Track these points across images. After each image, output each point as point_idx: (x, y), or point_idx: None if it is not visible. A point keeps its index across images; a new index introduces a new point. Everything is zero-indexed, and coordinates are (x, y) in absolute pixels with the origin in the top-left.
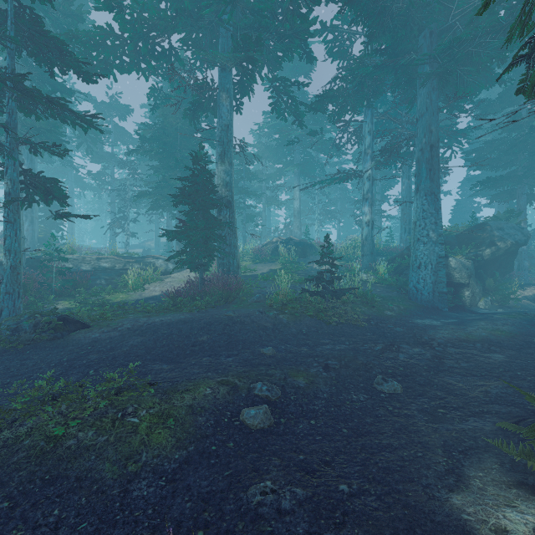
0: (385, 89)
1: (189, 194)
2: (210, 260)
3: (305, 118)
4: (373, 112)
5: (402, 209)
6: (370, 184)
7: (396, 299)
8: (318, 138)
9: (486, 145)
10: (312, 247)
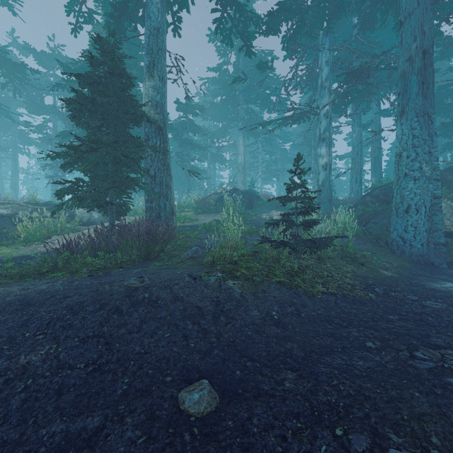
0: (347, 10)
1: (90, 98)
2: (118, 194)
3: (250, 72)
4: (331, 40)
5: (353, 158)
6: (328, 121)
7: (377, 253)
8: (263, 91)
9: (440, 91)
10: (258, 198)
